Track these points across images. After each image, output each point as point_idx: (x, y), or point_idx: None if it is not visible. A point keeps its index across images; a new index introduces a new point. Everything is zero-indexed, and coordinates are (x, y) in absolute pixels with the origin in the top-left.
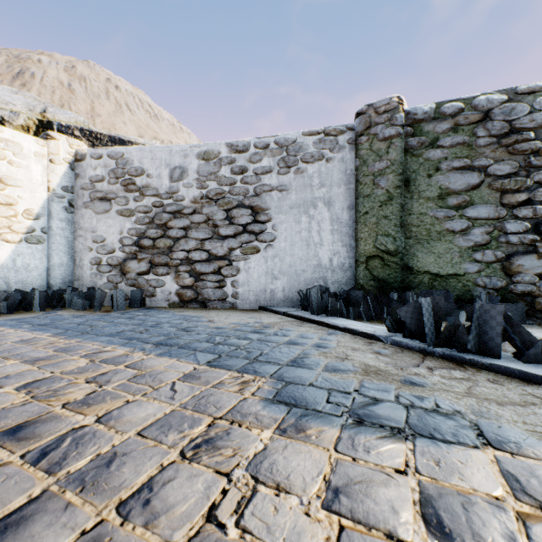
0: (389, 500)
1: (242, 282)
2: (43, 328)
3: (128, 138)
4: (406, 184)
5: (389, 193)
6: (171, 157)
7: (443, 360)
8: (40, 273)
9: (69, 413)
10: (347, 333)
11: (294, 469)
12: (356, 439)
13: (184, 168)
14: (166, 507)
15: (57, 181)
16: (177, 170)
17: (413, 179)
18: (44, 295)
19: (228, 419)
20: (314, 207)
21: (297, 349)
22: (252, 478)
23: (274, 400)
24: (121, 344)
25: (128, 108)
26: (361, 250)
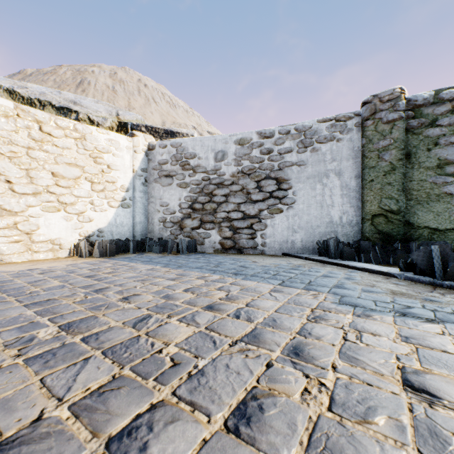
0: (438, 342)
1: (269, 235)
2: (150, 263)
3: (176, 130)
4: (408, 157)
5: (393, 165)
6: (215, 144)
7: (450, 289)
8: (128, 228)
9: (227, 302)
10: (364, 271)
11: (376, 329)
12: (406, 321)
13: (225, 152)
14: (321, 335)
15: (138, 165)
16: (220, 153)
17: (414, 152)
18: (135, 242)
19: (320, 309)
20: (327, 177)
21: (334, 279)
22: (356, 330)
23: (341, 303)
24: (211, 273)
25: (154, 101)
26: (367, 210)
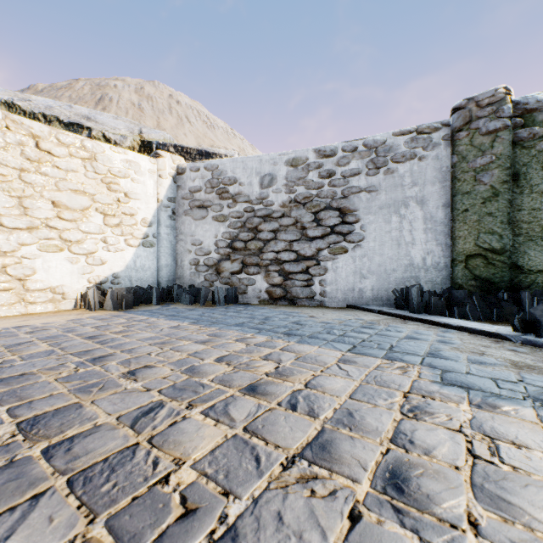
0: None
1: (330, 281)
2: (176, 318)
3: (212, 150)
4: (515, 178)
5: (494, 189)
6: (261, 166)
7: None
8: (152, 273)
9: (278, 380)
10: (462, 331)
11: (516, 433)
12: None
13: (273, 176)
14: (430, 446)
15: (164, 193)
16: (266, 177)
17: (523, 172)
18: (160, 291)
19: (417, 394)
20: (405, 207)
21: (424, 343)
22: (484, 436)
23: (445, 383)
24: (255, 332)
25: (187, 120)
26: (459, 248)
